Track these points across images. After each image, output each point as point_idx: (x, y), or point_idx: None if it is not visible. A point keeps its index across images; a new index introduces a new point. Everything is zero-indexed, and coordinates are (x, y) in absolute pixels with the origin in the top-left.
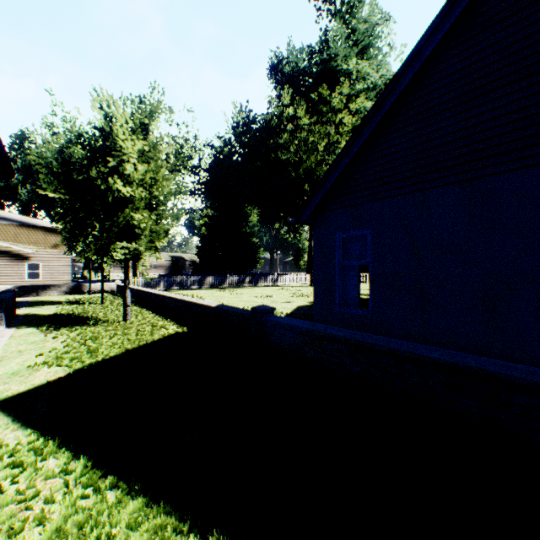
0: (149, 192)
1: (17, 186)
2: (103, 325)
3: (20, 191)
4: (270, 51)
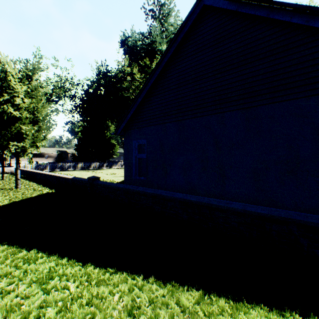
0: (33, 114)
1: None
2: (1, 191)
3: None
4: (121, 31)
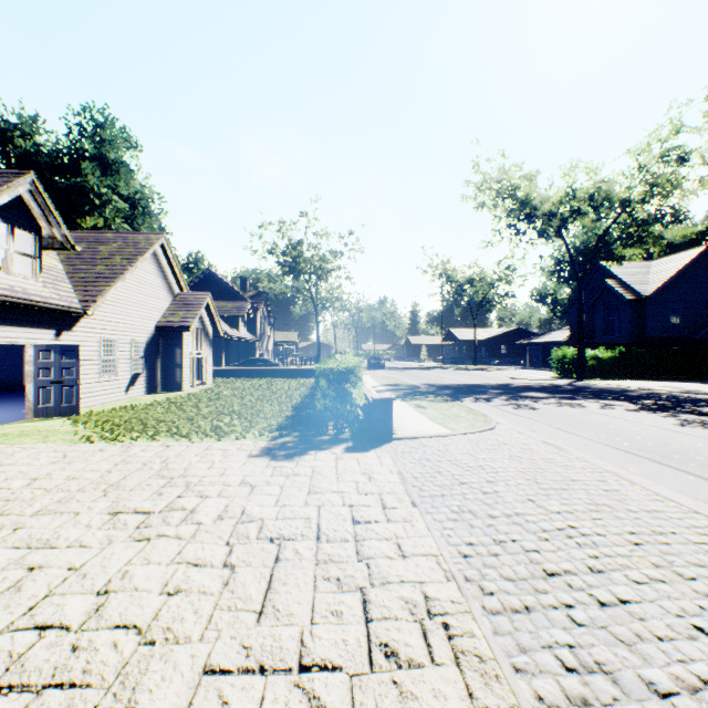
0: None
1: None
2: None
3: None
4: None
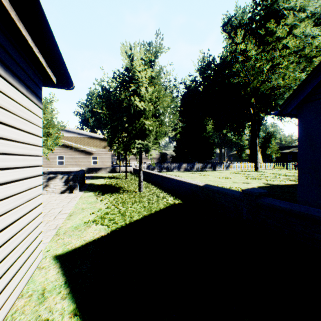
0: (154, 107)
1: (89, 119)
2: (127, 193)
3: (90, 121)
4: (222, 14)
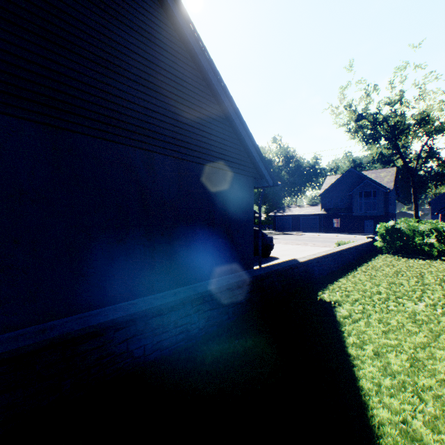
0: None
1: None
2: None
3: None
4: None
